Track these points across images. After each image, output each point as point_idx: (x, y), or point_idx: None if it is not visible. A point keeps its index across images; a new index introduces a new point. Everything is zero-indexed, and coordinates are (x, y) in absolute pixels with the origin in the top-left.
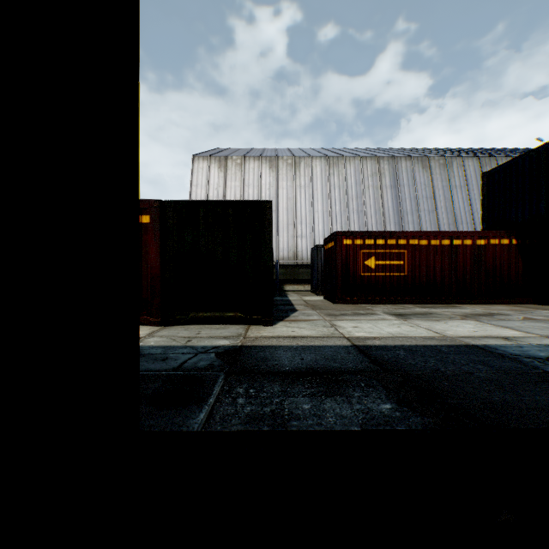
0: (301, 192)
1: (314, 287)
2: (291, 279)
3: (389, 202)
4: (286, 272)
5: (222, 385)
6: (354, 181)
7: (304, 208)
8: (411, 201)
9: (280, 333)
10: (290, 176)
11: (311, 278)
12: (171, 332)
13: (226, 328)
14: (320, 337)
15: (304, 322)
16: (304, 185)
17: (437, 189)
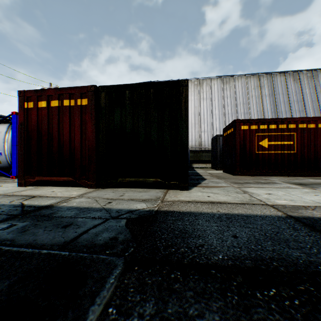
0: (204, 102)
1: (214, 165)
2: (197, 160)
3: (268, 105)
4: (194, 155)
5: (108, 299)
6: (241, 93)
7: (206, 112)
8: (284, 104)
9: (197, 197)
10: (196, 92)
11: (212, 158)
12: (99, 193)
13: (147, 192)
14: (240, 204)
15: (215, 188)
16: (205, 98)
17: (306, 94)
